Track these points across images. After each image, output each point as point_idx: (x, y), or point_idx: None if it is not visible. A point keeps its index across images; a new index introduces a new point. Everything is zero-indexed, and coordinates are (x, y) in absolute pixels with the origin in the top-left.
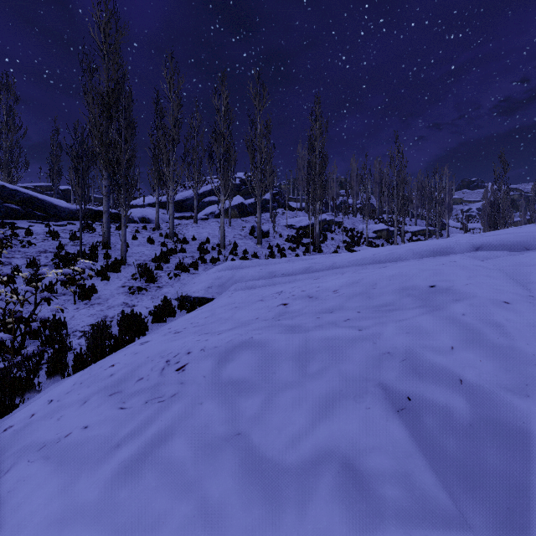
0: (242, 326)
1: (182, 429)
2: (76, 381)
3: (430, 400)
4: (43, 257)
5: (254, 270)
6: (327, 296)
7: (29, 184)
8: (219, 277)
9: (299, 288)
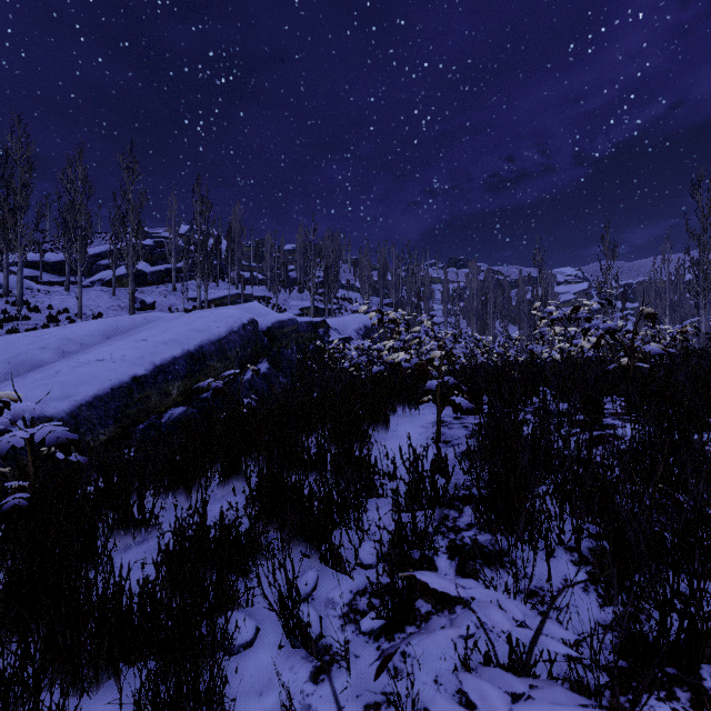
0: None
1: None
2: None
3: None
4: None
5: None
6: None
7: None
8: None
9: None
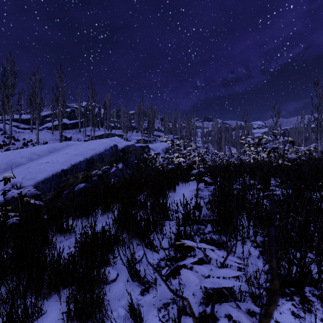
0: None
1: None
2: None
3: None
4: None
5: None
6: None
7: None
8: None
9: None
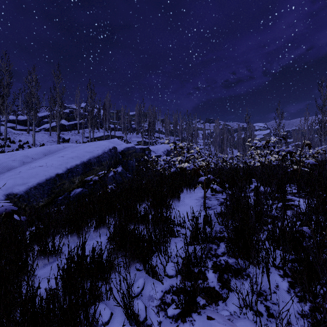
0: None
1: None
2: None
3: None
4: None
5: None
6: None
7: None
8: None
9: None
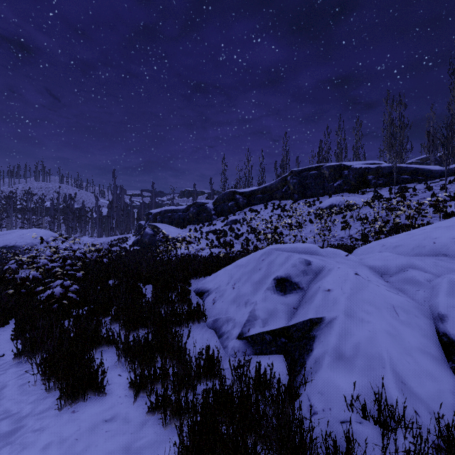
0: None
1: None
2: None
3: None
4: None
5: None
6: None
7: (412, 160)
8: None
9: None
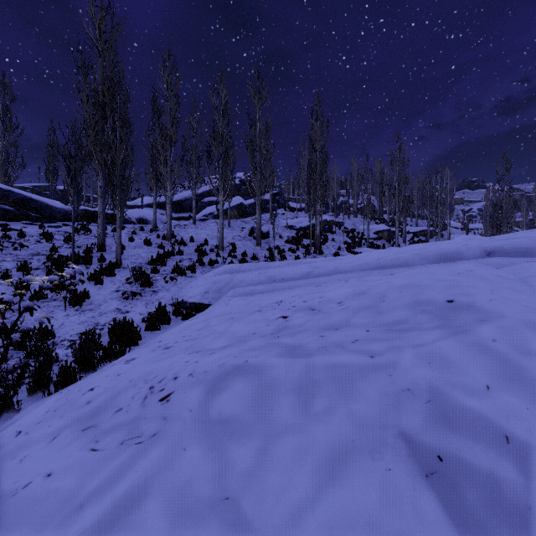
0: (237, 343)
1: (159, 485)
2: (51, 407)
3: (469, 464)
4: (35, 260)
5: (252, 275)
6: (331, 309)
7: (28, 184)
8: (216, 281)
9: (300, 298)
